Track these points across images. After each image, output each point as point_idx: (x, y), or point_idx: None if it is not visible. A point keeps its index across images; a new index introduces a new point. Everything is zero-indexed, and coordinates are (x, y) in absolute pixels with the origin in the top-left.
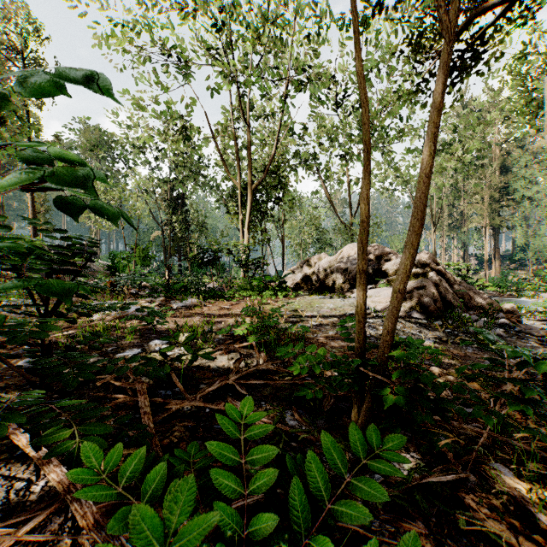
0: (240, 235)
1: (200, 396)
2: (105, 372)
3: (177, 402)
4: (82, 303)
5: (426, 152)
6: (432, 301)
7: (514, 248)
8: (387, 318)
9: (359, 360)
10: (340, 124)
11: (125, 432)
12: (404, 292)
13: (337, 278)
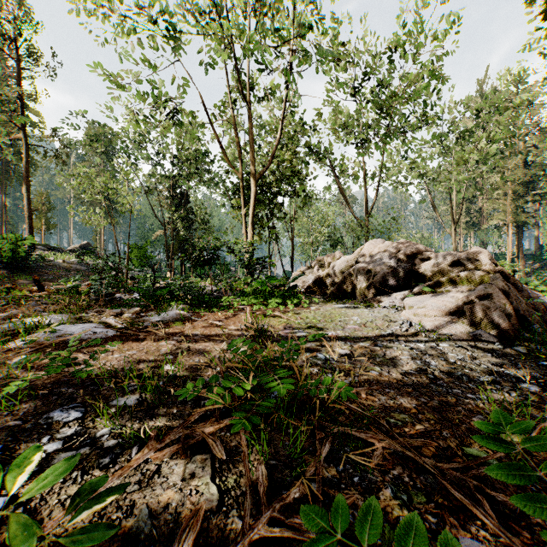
0: (244, 232)
1: None
2: None
3: None
4: None
5: None
6: (503, 315)
7: (536, 247)
8: None
9: None
10: (354, 111)
11: None
12: None
13: (358, 281)
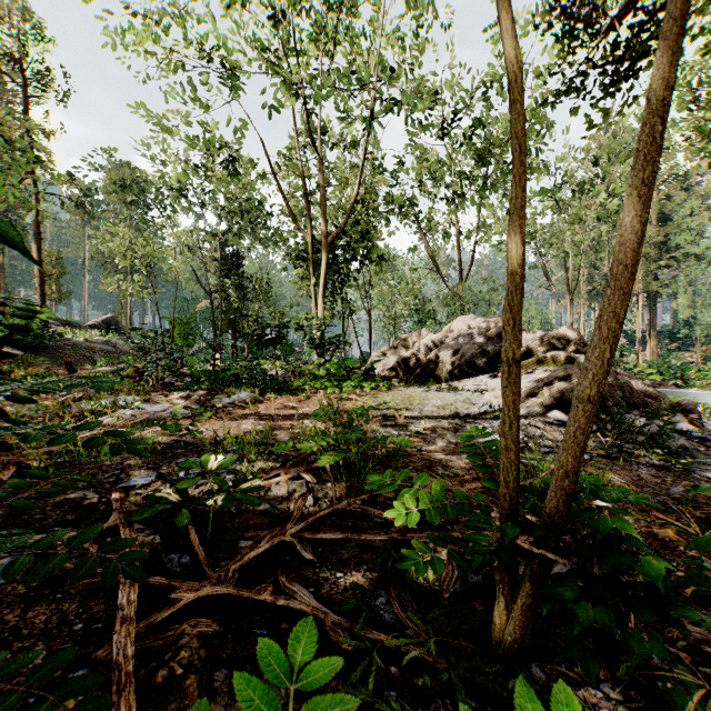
0: (313, 305)
1: (234, 568)
2: (8, 576)
3: (191, 585)
4: (8, 421)
5: (646, 139)
6: None
7: (675, 322)
8: (565, 447)
9: (514, 524)
10: (446, 157)
11: (44, 705)
12: (599, 401)
13: (444, 363)
